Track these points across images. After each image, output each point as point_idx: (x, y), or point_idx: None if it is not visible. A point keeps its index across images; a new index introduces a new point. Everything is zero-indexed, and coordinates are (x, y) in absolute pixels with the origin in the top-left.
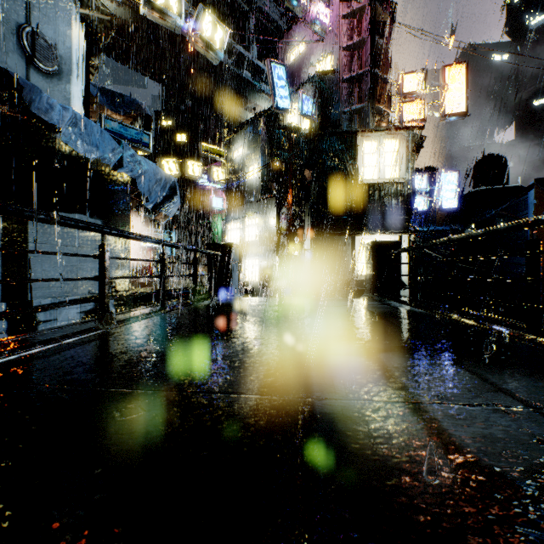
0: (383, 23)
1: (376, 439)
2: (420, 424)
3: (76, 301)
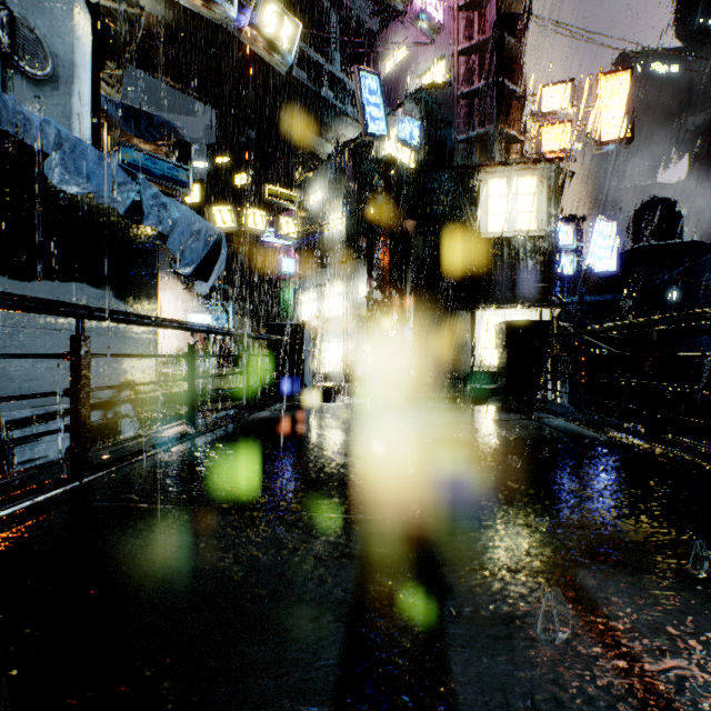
0: (515, 16)
1: None
2: None
3: None
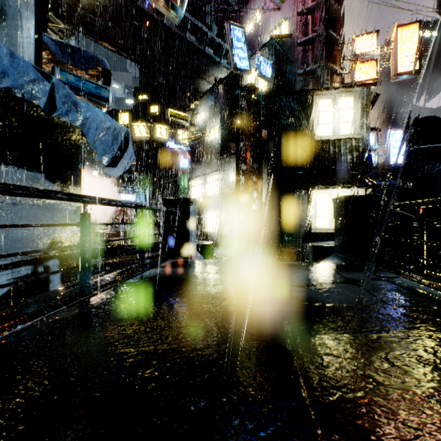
0: None
1: None
2: None
3: (6, 266)
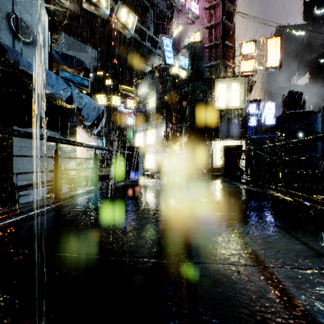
0: (230, 12)
1: (240, 301)
2: (270, 287)
3: (43, 182)
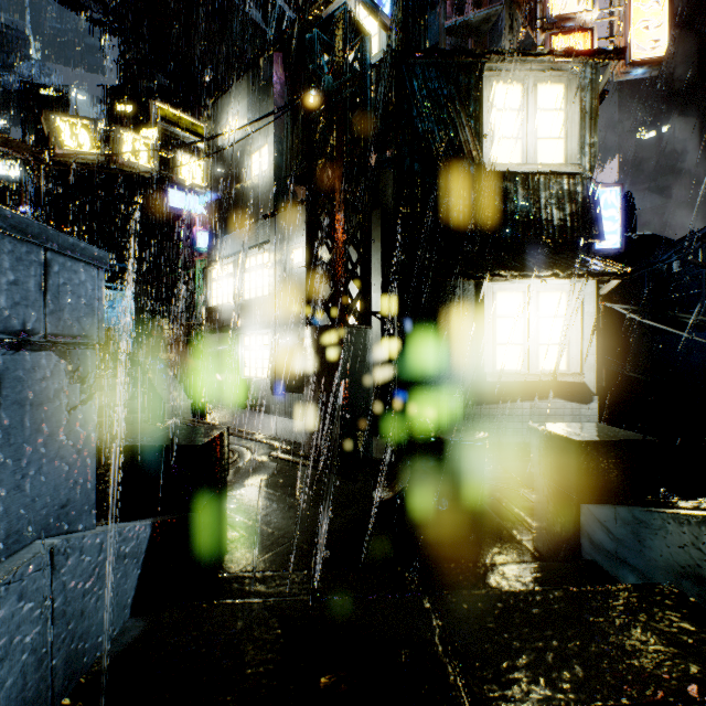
0: None
1: None
2: None
3: None
